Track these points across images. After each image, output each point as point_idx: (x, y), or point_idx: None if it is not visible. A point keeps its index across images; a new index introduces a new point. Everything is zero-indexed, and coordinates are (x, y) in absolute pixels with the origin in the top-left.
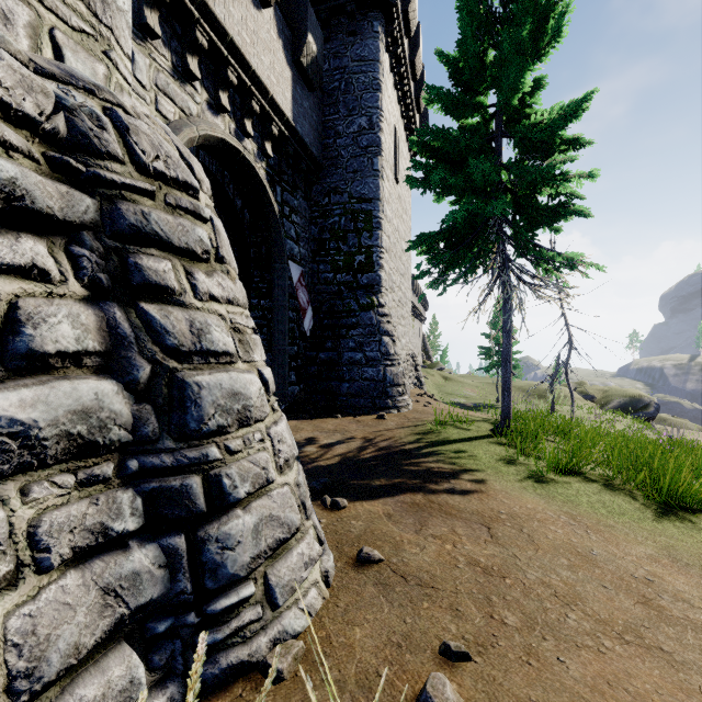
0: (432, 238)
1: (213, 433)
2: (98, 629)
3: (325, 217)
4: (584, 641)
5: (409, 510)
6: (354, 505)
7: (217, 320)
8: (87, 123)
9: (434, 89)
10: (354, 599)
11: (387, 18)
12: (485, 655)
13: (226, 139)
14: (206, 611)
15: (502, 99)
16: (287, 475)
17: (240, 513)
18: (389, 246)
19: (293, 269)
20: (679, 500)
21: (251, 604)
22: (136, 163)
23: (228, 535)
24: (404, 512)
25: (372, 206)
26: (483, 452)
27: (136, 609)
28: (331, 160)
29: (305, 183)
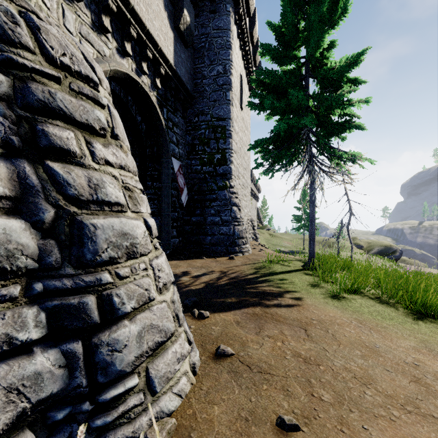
0: (265, 142)
1: (106, 263)
2: None
3: (195, 130)
4: (379, 412)
5: (251, 318)
6: (214, 315)
7: (111, 179)
8: (2, 17)
9: (266, 46)
10: (214, 384)
11: (235, 2)
12: (310, 425)
13: (129, 74)
14: (98, 400)
15: (310, 52)
16: (165, 295)
17: (127, 324)
18: (237, 149)
19: (174, 162)
20: (426, 309)
21: (135, 392)
22: (45, 55)
23: (117, 341)
24: (248, 320)
25: (226, 123)
26: (298, 280)
27: (37, 402)
28: (199, 93)
29: (182, 108)
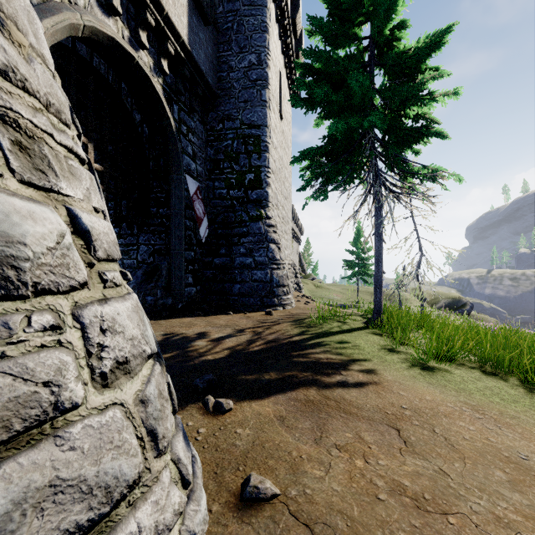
0: (315, 151)
1: None
2: None
3: (219, 140)
4: None
5: (304, 410)
6: (241, 405)
7: None
8: None
9: (316, 19)
10: None
11: None
12: None
13: (117, 40)
14: None
15: (376, 27)
16: (120, 388)
17: None
18: (275, 169)
19: (190, 182)
20: None
21: None
22: None
23: None
24: (298, 413)
25: (260, 132)
26: (364, 342)
27: None
28: (225, 91)
29: (201, 109)
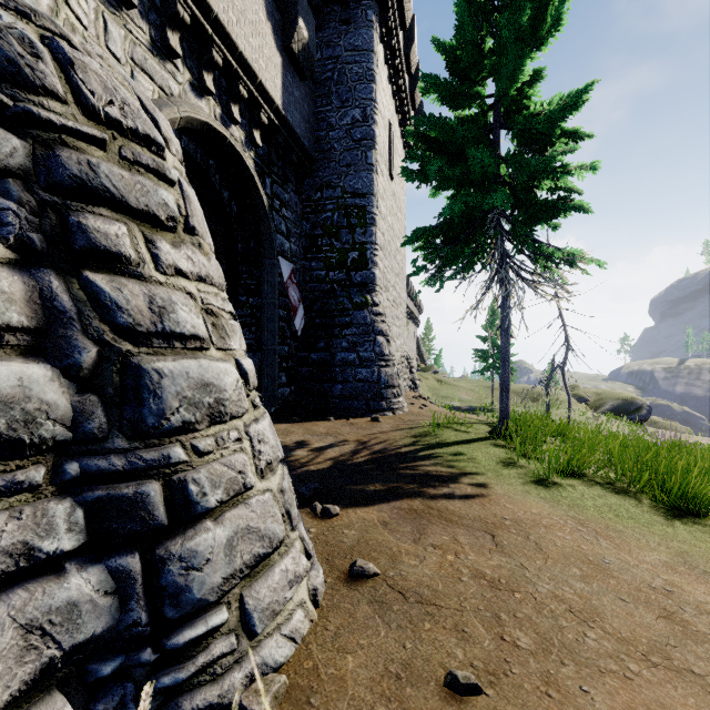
0: (429, 233)
1: (177, 431)
2: (15, 679)
3: (317, 212)
4: (607, 665)
5: (407, 517)
6: (347, 512)
7: (185, 299)
8: (15, 48)
9: (431, 78)
10: (346, 621)
11: (382, 7)
12: (497, 686)
13: (211, 124)
14: (166, 646)
15: (501, 88)
16: (270, 480)
17: (210, 526)
18: (384, 243)
19: (283, 265)
20: (687, 503)
21: (223, 634)
22: (82, 105)
23: (194, 553)
24: (401, 520)
25: (366, 201)
26: (482, 454)
27: (72, 649)
28: (324, 153)
29: (296, 177)
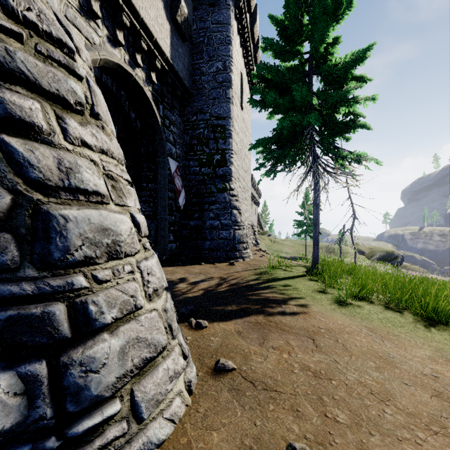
0: (267, 141)
1: (79, 263)
2: None
3: (193, 129)
4: (402, 434)
5: (254, 328)
6: (213, 325)
7: (89, 164)
8: None
9: (268, 40)
10: (212, 404)
11: None
12: None
13: (121, 65)
14: (67, 434)
15: (314, 47)
16: (156, 302)
17: (107, 337)
18: (237, 150)
19: (171, 163)
20: (437, 316)
21: (117, 421)
22: (2, 5)
23: (93, 359)
24: (250, 330)
25: (225, 122)
26: (302, 286)
27: None
28: (198, 90)
29: (180, 105)
